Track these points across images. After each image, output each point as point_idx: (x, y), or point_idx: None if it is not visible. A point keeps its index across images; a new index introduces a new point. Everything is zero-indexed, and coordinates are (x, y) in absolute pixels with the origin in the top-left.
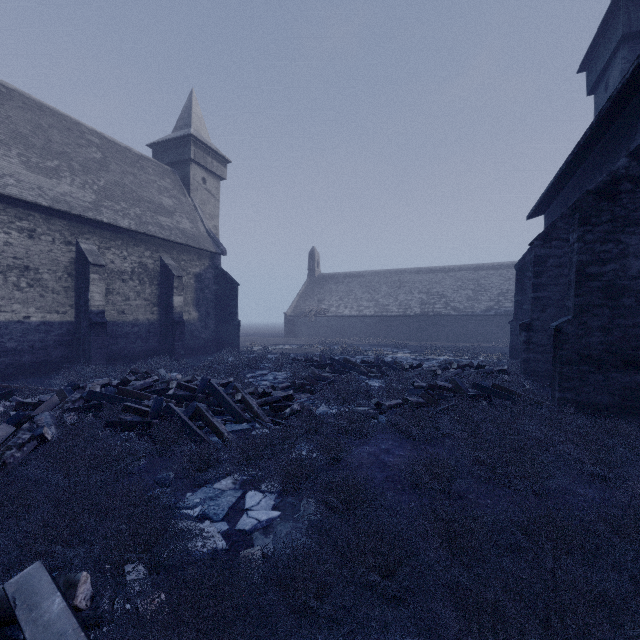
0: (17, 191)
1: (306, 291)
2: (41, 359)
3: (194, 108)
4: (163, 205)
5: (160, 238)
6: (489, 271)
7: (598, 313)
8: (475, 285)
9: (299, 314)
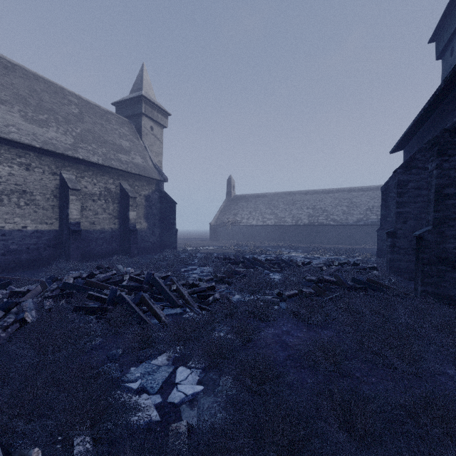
0: (17, 136)
1: (225, 207)
2: (35, 257)
3: (145, 76)
4: (122, 146)
5: (120, 170)
6: (359, 192)
7: (453, 225)
8: (349, 203)
9: (220, 224)
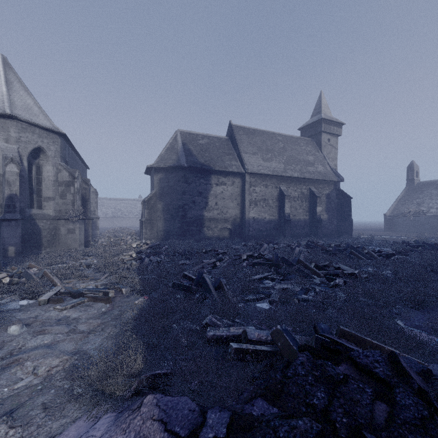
0: (263, 171)
1: (404, 197)
2: (268, 234)
3: (322, 101)
4: (309, 161)
5: (310, 179)
6: None
7: None
8: None
9: (397, 214)
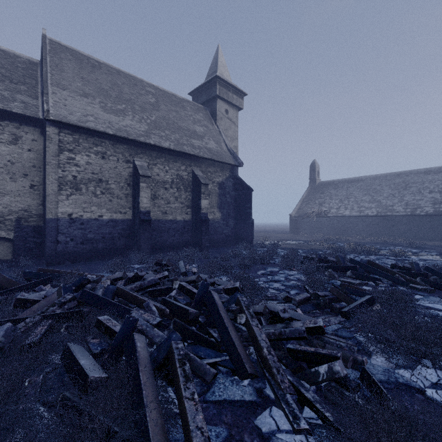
0: (93, 125)
1: (308, 196)
2: (110, 246)
3: (219, 58)
4: (196, 131)
5: (192, 155)
6: None
7: None
8: None
9: (302, 215)
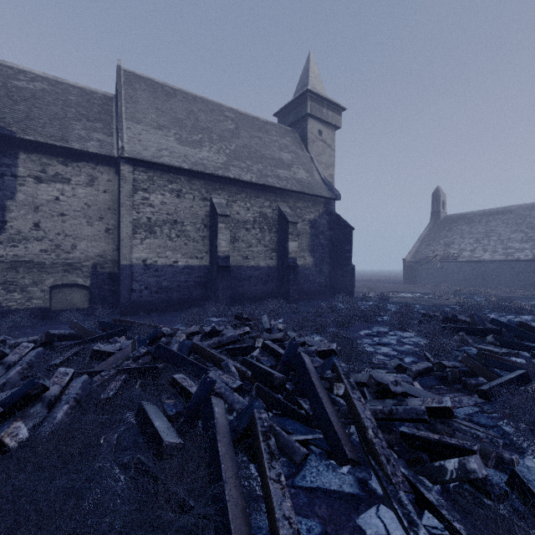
0: (168, 160)
1: (428, 235)
2: (185, 296)
3: (311, 68)
4: (282, 160)
5: (277, 188)
6: None
7: None
8: None
9: (420, 260)
